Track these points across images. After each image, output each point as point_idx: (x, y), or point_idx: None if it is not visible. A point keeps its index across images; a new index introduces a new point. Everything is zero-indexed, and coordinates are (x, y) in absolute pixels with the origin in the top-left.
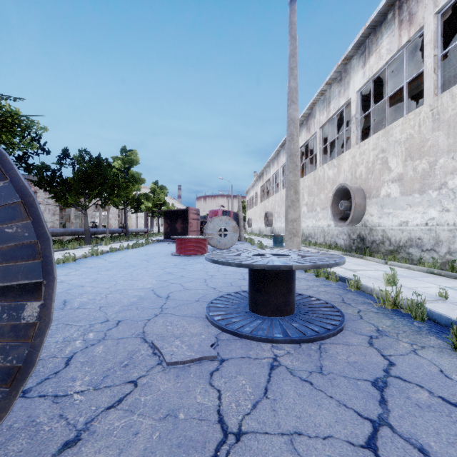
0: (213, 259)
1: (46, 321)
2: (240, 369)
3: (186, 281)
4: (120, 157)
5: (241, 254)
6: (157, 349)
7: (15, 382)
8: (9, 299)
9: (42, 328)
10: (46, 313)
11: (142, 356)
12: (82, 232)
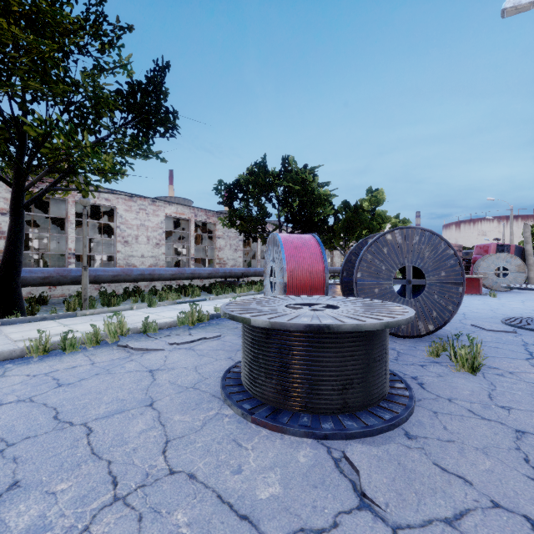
0: (510, 286)
1: (463, 293)
2: (533, 337)
3: (472, 309)
4: (366, 198)
5: (533, 286)
6: (477, 327)
7: (457, 306)
8: (456, 286)
9: (462, 294)
10: (463, 291)
11: (469, 327)
12: (339, 270)
